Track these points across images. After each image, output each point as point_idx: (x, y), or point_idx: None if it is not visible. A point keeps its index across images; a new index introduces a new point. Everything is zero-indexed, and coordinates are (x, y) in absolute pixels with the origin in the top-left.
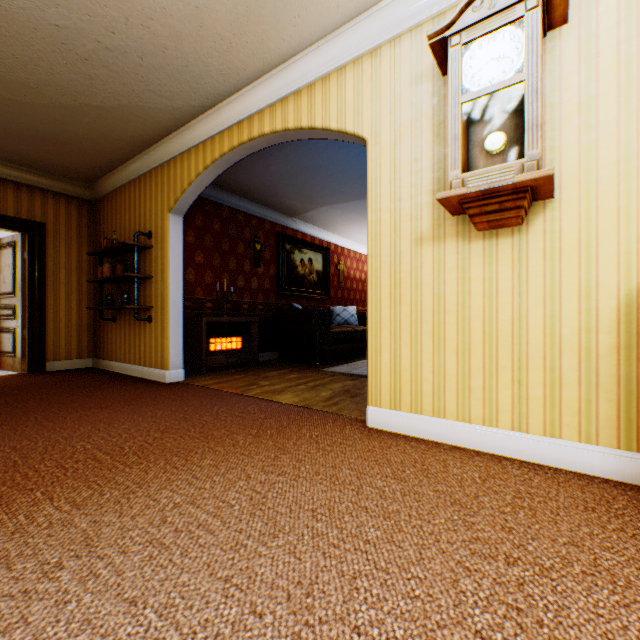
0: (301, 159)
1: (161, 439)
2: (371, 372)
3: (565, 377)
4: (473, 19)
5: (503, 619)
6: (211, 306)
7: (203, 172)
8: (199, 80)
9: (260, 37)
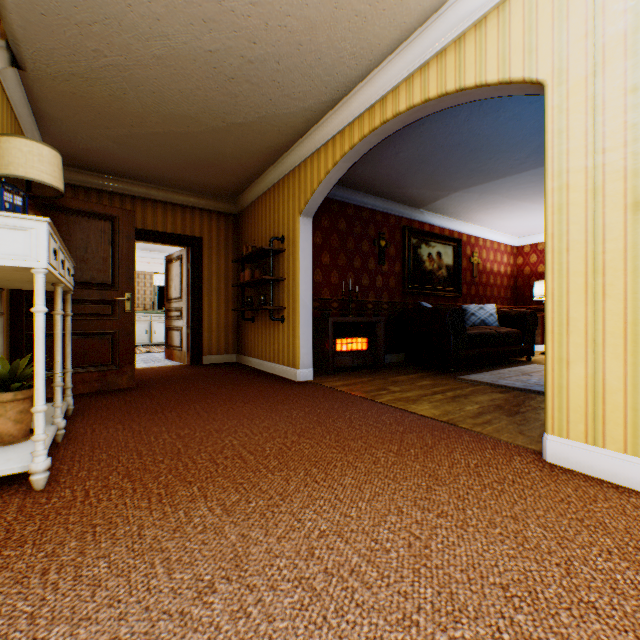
0: (435, 139)
1: (298, 444)
2: (551, 390)
3: None
4: None
5: None
6: (336, 306)
7: (332, 169)
8: (330, 71)
9: None
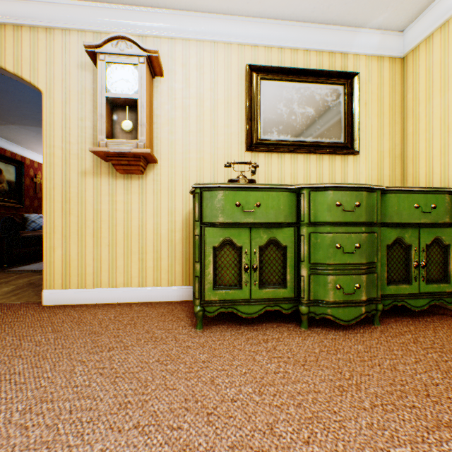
0: None
1: None
2: (47, 264)
3: (163, 255)
4: (112, 51)
5: (94, 374)
6: None
7: None
8: None
9: None
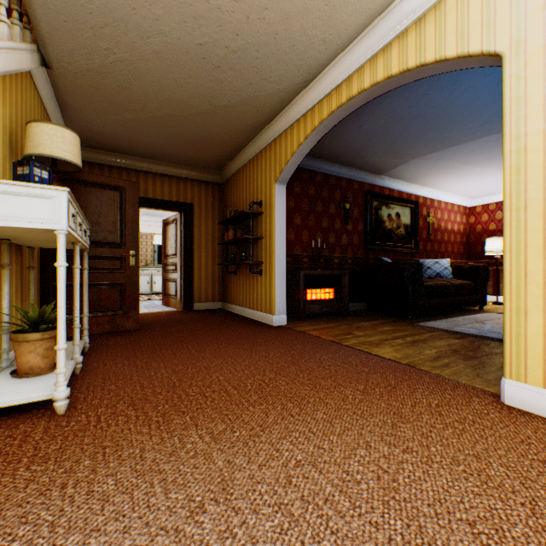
0: (395, 112)
1: (275, 381)
2: (509, 337)
3: None
4: None
5: None
6: (306, 261)
7: (303, 142)
8: (302, 56)
9: None
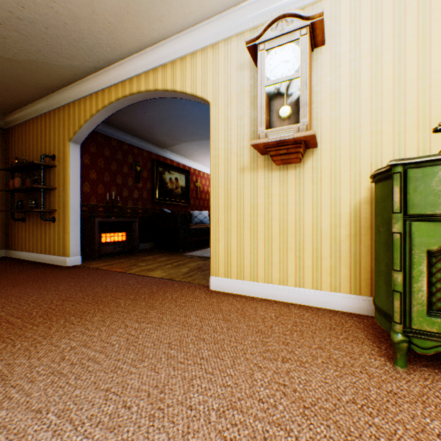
0: (169, 110)
1: (62, 305)
2: (213, 254)
3: (323, 253)
4: (272, 36)
5: (275, 391)
6: (103, 210)
7: (96, 114)
8: (92, 49)
9: (137, 25)
